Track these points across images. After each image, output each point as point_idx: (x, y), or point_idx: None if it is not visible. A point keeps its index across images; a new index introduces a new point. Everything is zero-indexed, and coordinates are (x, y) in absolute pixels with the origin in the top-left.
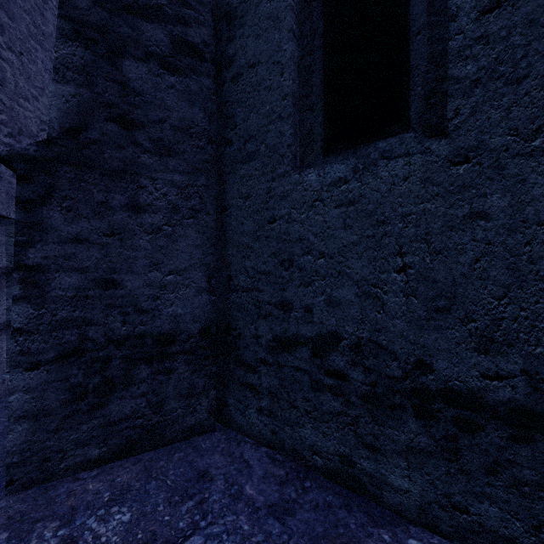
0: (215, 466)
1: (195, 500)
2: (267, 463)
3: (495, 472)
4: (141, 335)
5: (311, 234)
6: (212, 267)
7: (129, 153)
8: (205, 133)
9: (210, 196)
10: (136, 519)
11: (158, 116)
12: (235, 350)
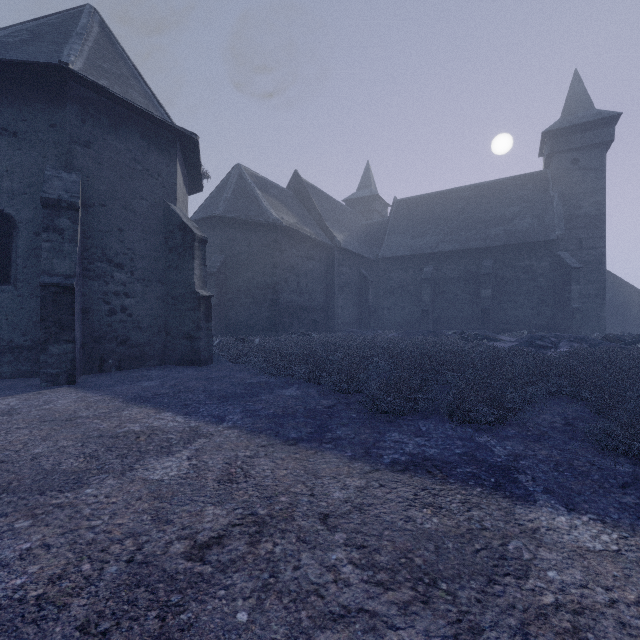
0: None
1: None
2: None
3: (26, 360)
4: None
5: None
6: None
7: None
8: None
9: None
10: None
11: None
12: None
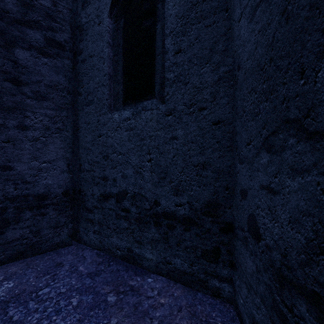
0: (66, 260)
1: (51, 275)
2: (95, 257)
3: (179, 244)
4: (26, 195)
5: (116, 143)
6: (70, 159)
7: (19, 98)
8: (66, 88)
9: (69, 122)
10: (16, 285)
11: (37, 79)
12: (83, 202)
